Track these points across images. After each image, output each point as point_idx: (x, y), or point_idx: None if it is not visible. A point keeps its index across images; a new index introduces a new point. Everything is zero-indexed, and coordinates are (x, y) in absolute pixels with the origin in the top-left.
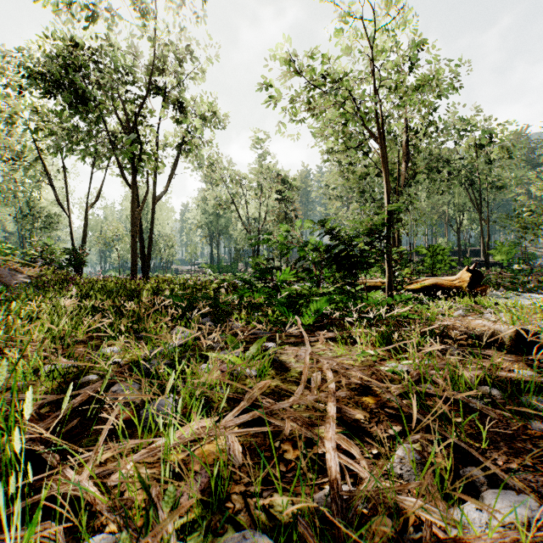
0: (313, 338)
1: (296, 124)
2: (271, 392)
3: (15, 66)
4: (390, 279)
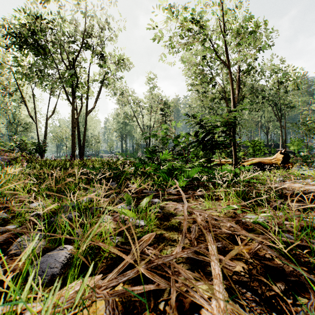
0: (186, 195)
1: (173, 55)
2: (156, 241)
3: (3, 33)
4: (235, 157)
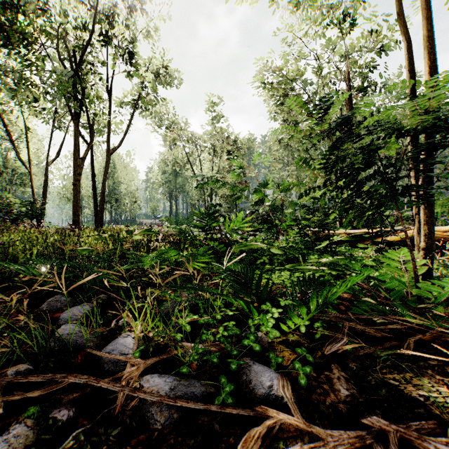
0: None
1: None
2: None
3: None
4: (430, 228)
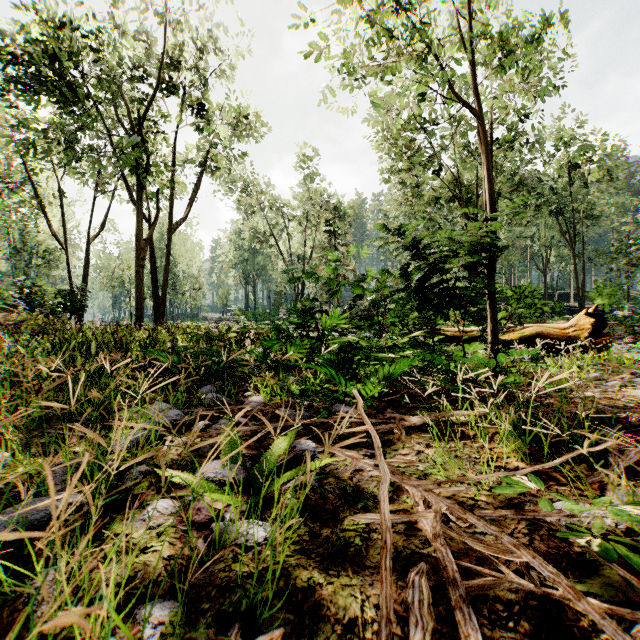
0: (383, 426)
1: (351, 92)
2: (292, 624)
3: None
4: (495, 325)
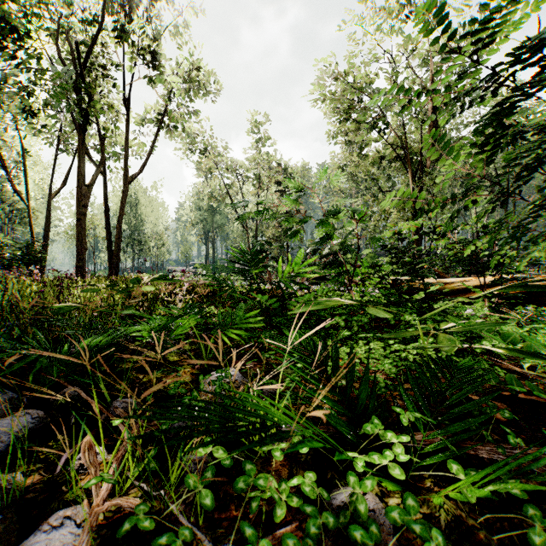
0: None
1: None
2: None
3: None
4: None
